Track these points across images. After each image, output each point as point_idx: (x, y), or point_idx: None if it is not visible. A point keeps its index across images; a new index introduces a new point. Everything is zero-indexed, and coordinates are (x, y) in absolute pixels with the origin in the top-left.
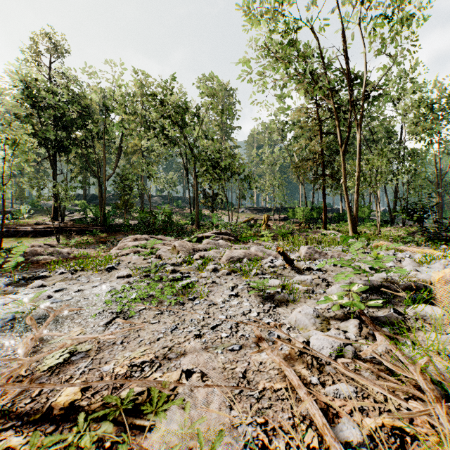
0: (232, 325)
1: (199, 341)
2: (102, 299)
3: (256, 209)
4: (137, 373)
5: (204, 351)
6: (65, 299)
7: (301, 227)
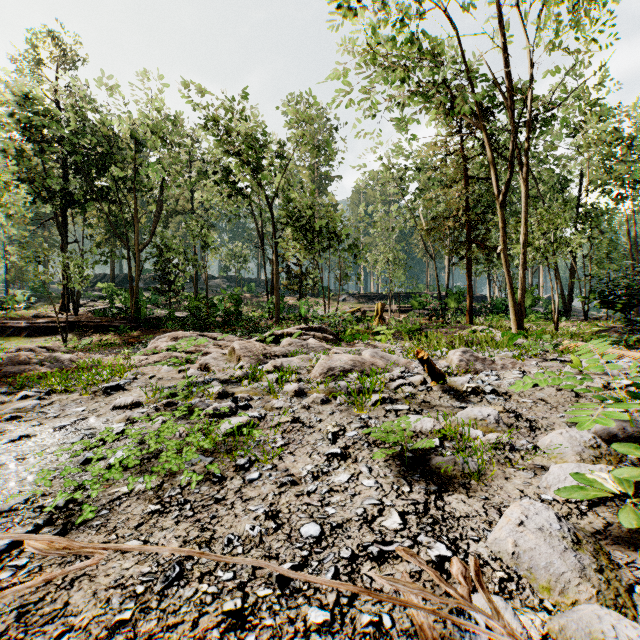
0: (338, 568)
1: None
2: (52, 461)
3: (365, 297)
4: None
5: None
6: None
7: (433, 321)
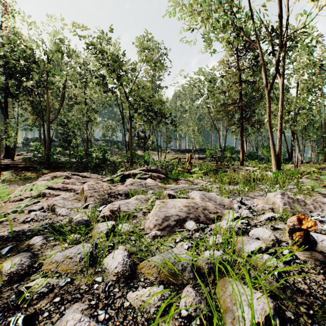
0: None
1: None
2: None
3: (179, 150)
4: None
5: None
6: None
7: (219, 164)
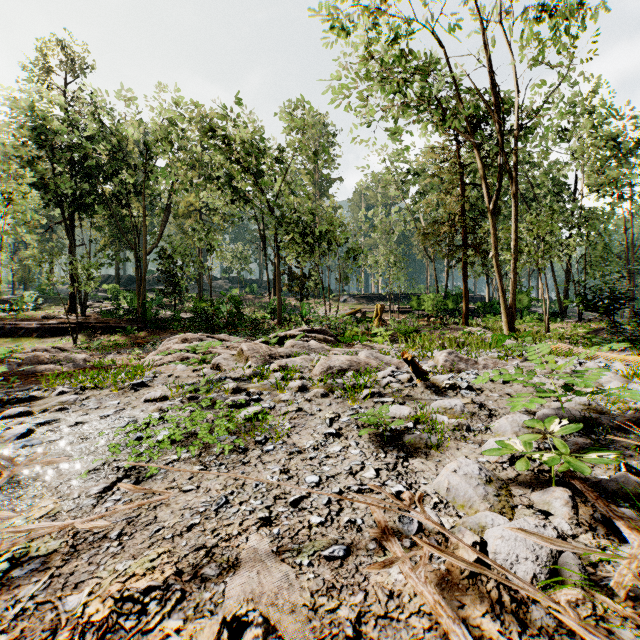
0: (330, 498)
1: (267, 533)
2: (109, 440)
3: (365, 297)
4: (130, 617)
5: (274, 561)
6: (48, 439)
7: (431, 322)
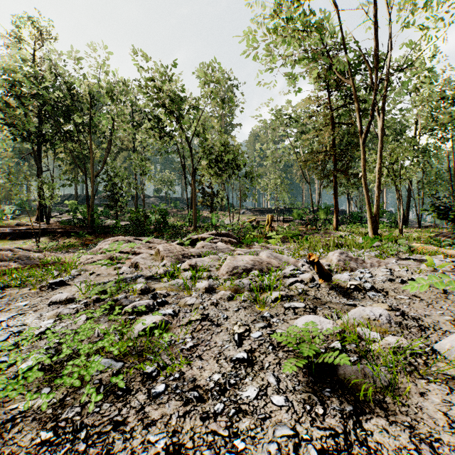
0: None
1: None
2: None
3: (258, 211)
4: None
5: None
6: None
7: (309, 228)
